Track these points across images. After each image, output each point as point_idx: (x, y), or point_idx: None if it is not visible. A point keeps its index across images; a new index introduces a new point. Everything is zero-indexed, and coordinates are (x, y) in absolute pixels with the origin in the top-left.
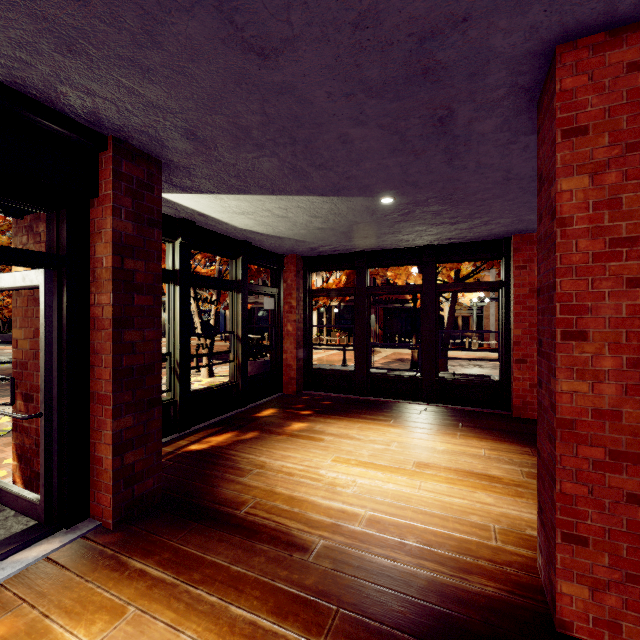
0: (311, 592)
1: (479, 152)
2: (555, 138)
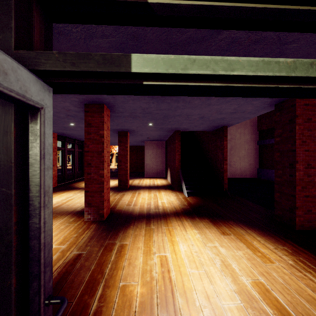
0: (101, 247)
1: (57, 98)
2: (103, 122)
